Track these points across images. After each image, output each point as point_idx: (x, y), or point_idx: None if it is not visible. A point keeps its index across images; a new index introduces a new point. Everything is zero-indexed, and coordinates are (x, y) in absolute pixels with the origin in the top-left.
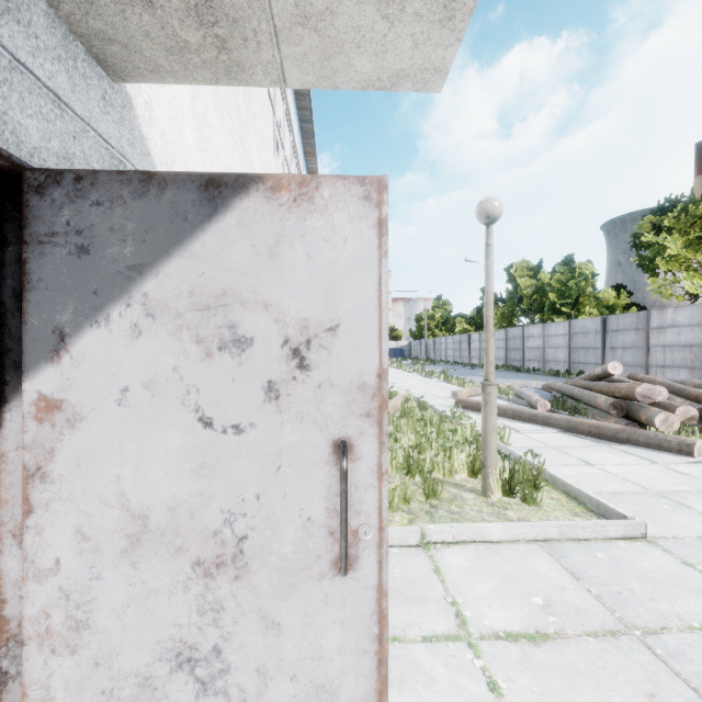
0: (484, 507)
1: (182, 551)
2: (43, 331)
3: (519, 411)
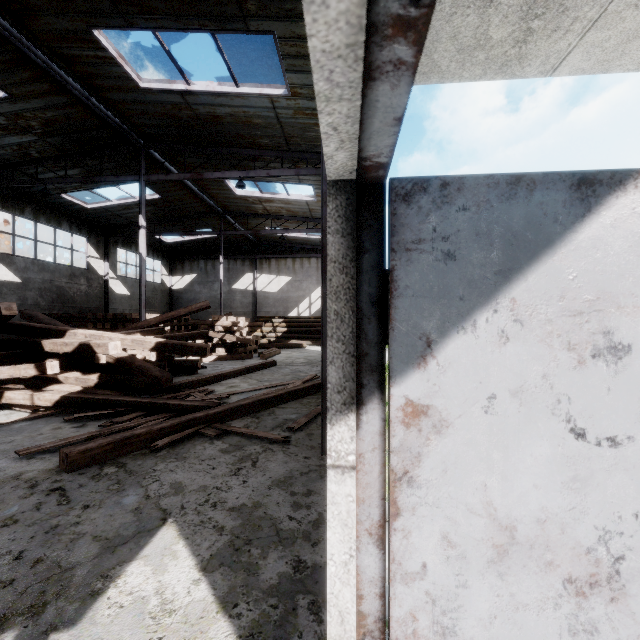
0: None
1: (552, 566)
2: (409, 337)
3: None
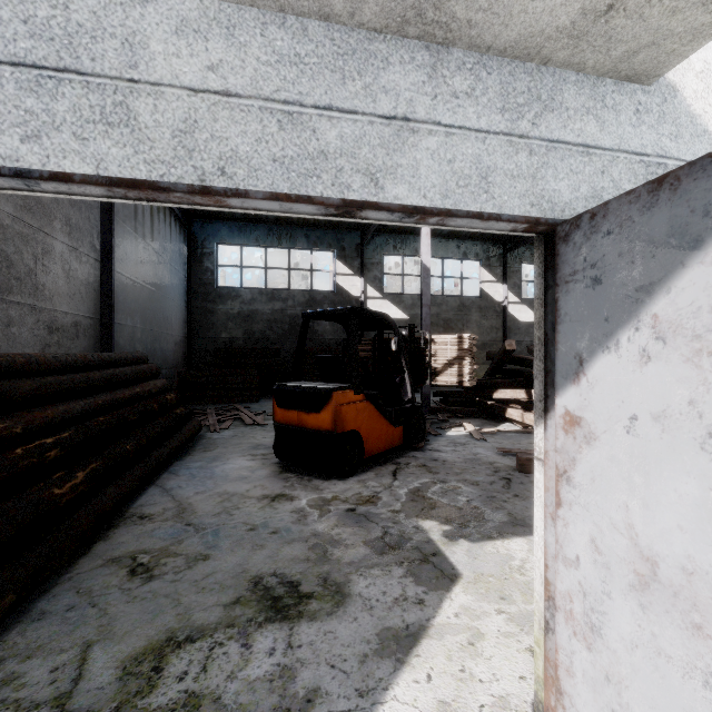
0: None
1: (700, 632)
2: (567, 357)
3: None
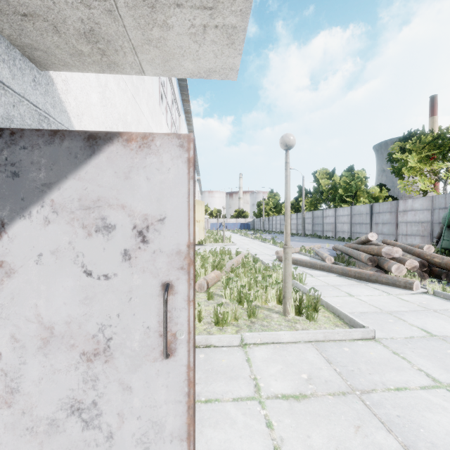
0: (283, 322)
1: (74, 347)
2: None
3: (314, 263)
